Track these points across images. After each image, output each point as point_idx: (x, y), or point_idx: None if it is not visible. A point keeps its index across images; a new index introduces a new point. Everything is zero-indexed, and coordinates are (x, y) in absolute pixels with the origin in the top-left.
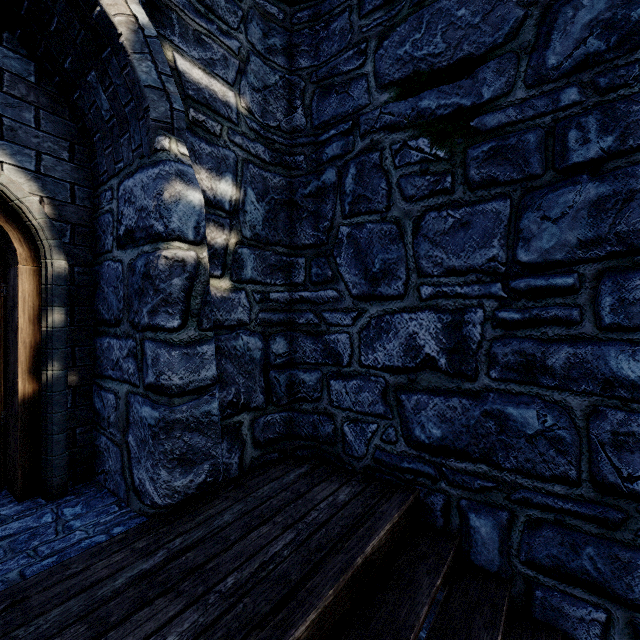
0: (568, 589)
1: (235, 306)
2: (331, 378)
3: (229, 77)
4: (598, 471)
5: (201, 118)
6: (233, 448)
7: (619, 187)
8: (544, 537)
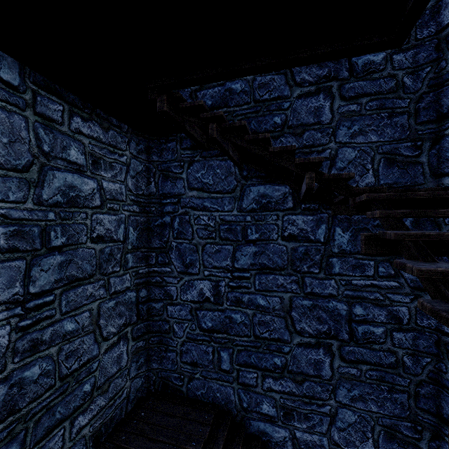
0: None
1: None
2: None
3: None
4: (255, 97)
5: None
6: None
7: None
8: None
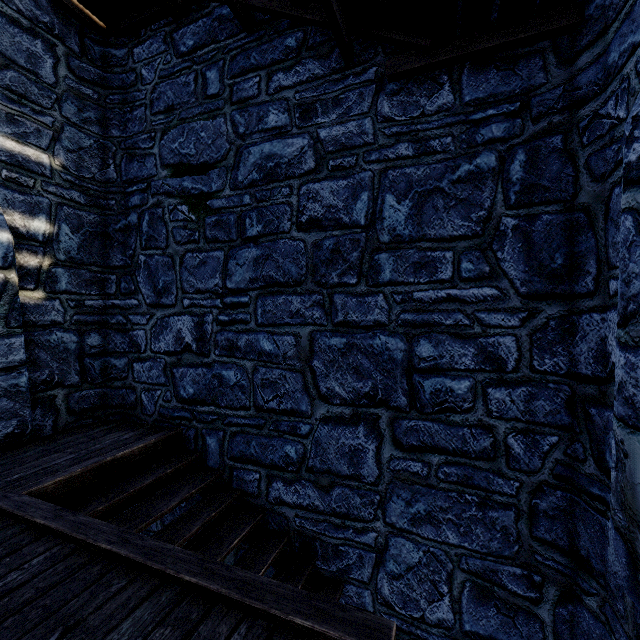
0: (246, 466)
1: (49, 310)
2: (134, 362)
3: (43, 144)
4: (257, 400)
5: (14, 176)
6: (47, 414)
7: (264, 252)
8: (237, 441)
